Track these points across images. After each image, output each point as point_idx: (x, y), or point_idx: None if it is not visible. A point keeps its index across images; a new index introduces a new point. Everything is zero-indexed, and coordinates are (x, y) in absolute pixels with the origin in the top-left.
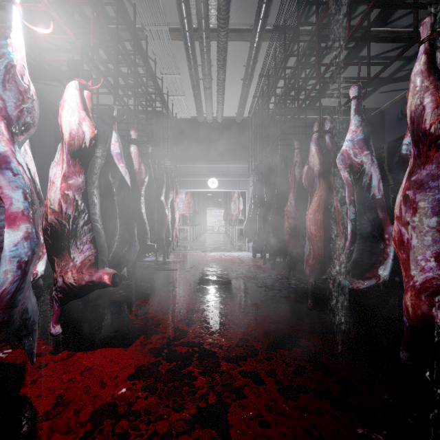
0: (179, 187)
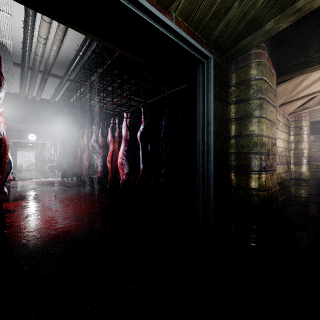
0: None
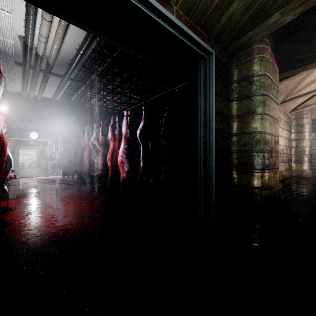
0: None
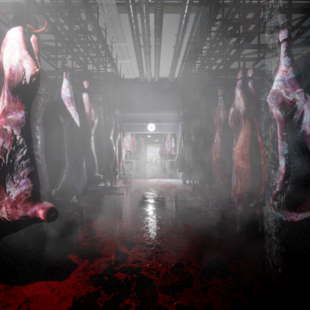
0: (126, 130)
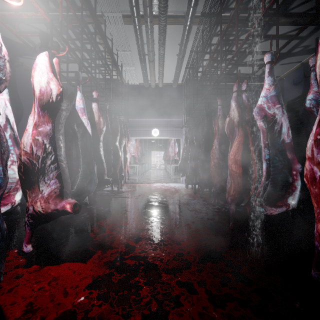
0: (130, 135)
